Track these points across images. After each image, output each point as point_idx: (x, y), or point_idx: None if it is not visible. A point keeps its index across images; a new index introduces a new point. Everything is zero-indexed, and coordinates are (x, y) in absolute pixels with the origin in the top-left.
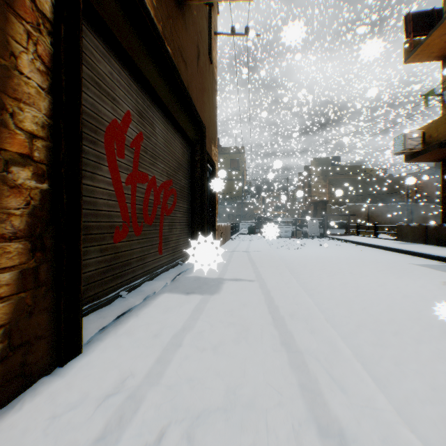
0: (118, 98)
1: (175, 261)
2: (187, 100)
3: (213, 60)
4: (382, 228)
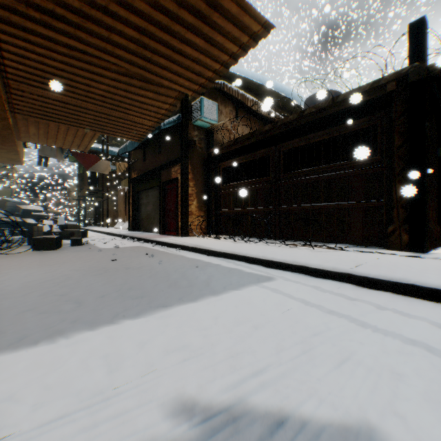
0: None
1: None
2: None
3: None
4: None
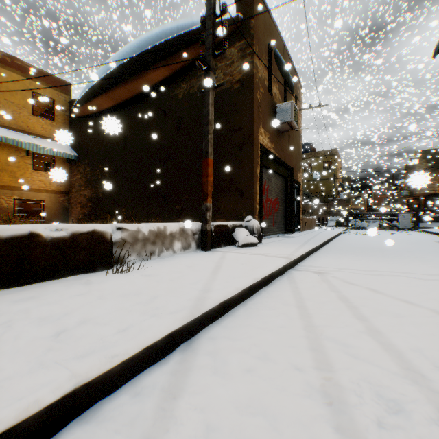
0: (263, 179)
1: (278, 231)
2: (283, 165)
3: (298, 125)
4: None
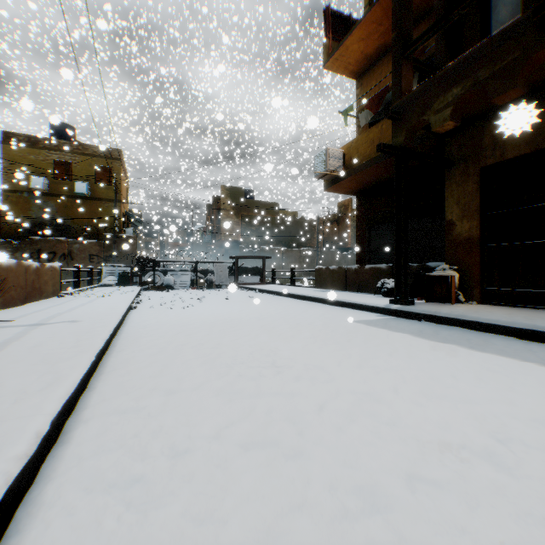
0: None
1: None
2: None
3: None
4: (296, 276)
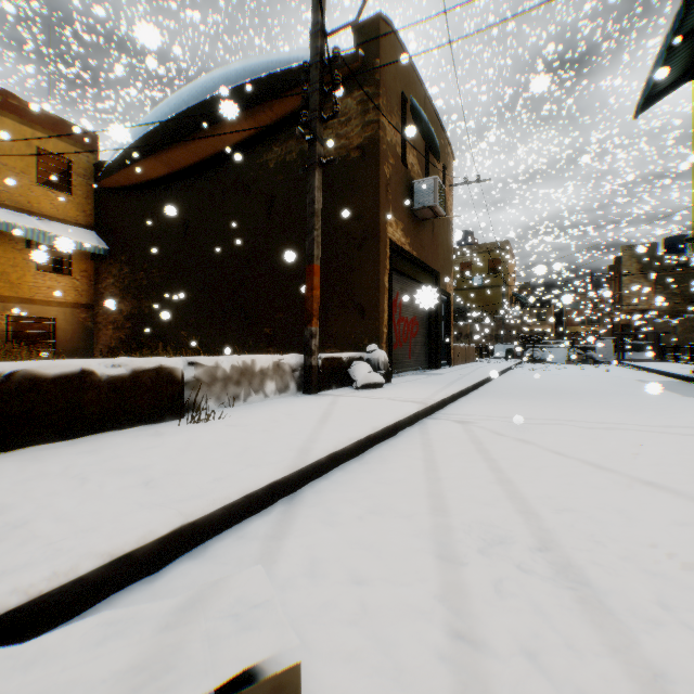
0: (394, 289)
1: (417, 366)
2: (425, 268)
3: (448, 208)
4: None
